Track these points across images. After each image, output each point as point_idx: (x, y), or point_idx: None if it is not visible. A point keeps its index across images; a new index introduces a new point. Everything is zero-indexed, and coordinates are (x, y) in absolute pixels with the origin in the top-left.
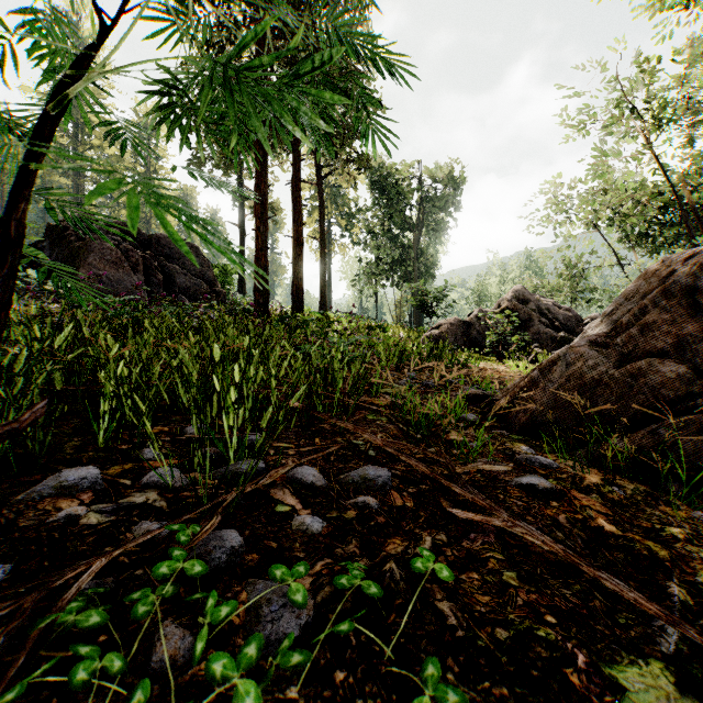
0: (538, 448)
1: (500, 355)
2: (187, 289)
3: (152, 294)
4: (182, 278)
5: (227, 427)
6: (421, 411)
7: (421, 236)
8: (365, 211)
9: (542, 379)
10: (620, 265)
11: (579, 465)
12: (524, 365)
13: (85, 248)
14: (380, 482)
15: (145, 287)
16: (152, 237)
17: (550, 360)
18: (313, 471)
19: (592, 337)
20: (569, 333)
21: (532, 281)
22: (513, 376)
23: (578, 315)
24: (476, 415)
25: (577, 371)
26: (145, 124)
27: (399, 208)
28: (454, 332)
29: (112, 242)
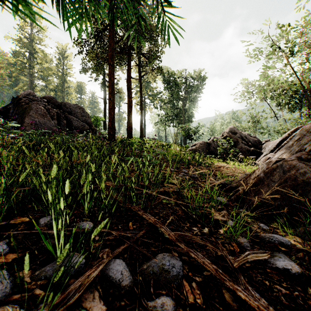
0: (269, 224)
1: (224, 158)
2: (78, 127)
3: (61, 130)
4: (76, 122)
5: (56, 230)
6: (195, 199)
7: (186, 104)
8: (160, 92)
9: (265, 179)
10: (276, 117)
11: (307, 244)
12: (237, 164)
13: (28, 108)
14: (174, 273)
15: (57, 126)
16: (62, 103)
17: (271, 168)
18: (121, 267)
19: (297, 155)
20: (255, 148)
21: (236, 124)
22: (233, 170)
23: (259, 140)
24: (223, 197)
25: (291, 176)
26: (62, 53)
27: (176, 91)
28: (202, 147)
29: (42, 105)
